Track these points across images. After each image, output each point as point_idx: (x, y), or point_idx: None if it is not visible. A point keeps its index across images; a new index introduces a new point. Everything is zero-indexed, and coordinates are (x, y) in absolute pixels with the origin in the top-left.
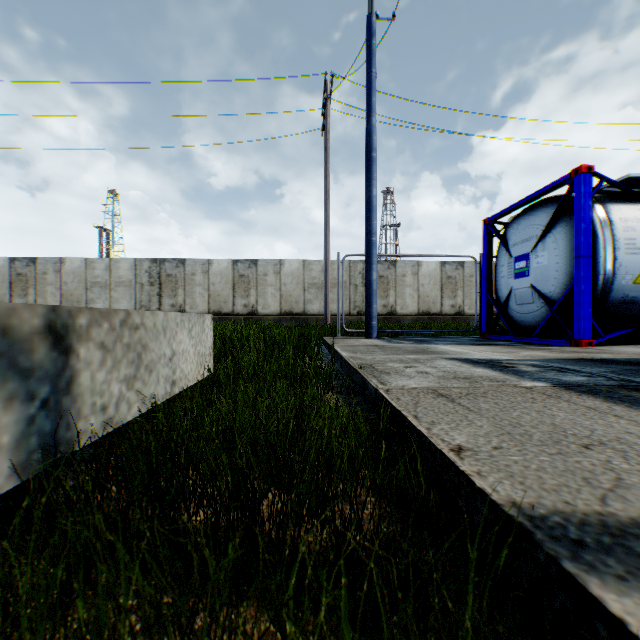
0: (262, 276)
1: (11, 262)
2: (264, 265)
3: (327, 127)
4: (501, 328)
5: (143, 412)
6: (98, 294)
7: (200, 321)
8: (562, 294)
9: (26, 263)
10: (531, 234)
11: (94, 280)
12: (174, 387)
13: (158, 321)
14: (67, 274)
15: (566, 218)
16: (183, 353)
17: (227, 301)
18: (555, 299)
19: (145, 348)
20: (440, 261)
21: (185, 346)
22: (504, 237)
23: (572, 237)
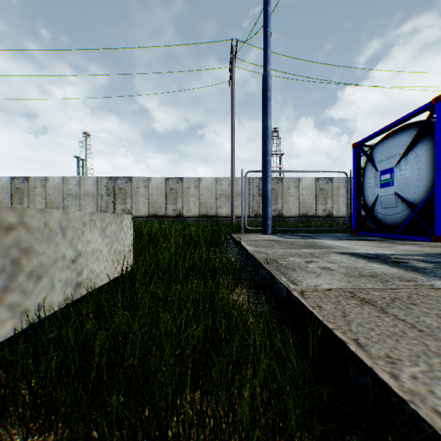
0: (186, 189)
1: (12, 180)
2: (187, 181)
3: (233, 79)
4: (367, 226)
5: (24, 328)
6: (71, 202)
7: (117, 220)
8: (422, 199)
9: (22, 180)
10: (395, 152)
11: (68, 192)
12: (80, 289)
13: (53, 220)
14: (50, 188)
15: (426, 138)
16: (93, 253)
17: (161, 207)
18: (416, 203)
19: (28, 252)
20: (315, 177)
21: (96, 245)
22: (370, 156)
23: (432, 153)
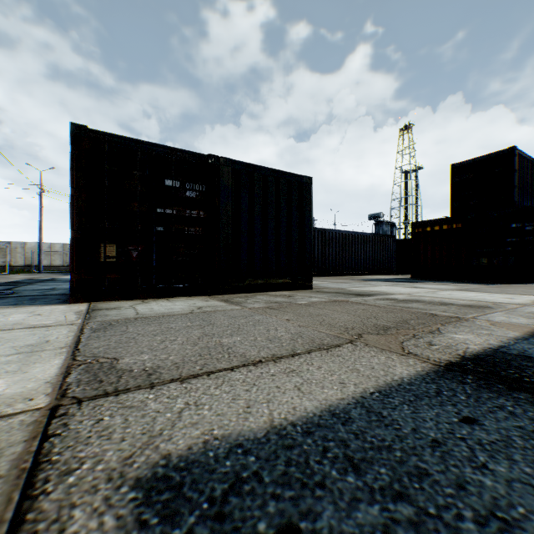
0: (15, 249)
1: None
2: (16, 244)
3: None
4: None
5: None
6: None
7: None
8: None
9: None
10: None
11: None
12: None
13: None
14: None
15: None
16: None
17: None
18: None
19: None
20: None
21: None
22: None
23: None
